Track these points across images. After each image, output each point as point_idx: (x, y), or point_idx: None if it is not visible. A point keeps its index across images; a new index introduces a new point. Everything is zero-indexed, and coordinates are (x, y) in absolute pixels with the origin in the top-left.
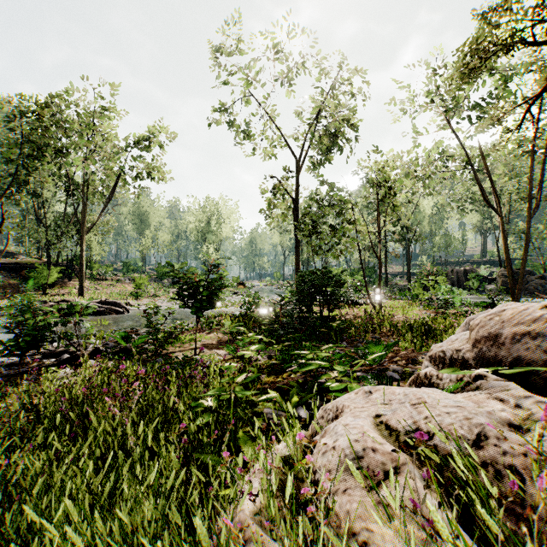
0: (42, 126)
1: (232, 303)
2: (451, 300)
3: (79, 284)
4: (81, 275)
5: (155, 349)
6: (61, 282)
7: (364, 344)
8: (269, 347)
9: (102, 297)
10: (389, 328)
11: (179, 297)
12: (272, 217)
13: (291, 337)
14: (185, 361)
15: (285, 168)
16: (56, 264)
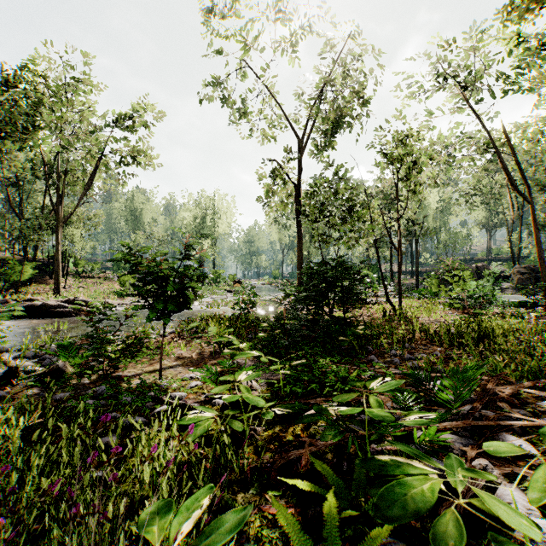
0: (1, 94)
1: (226, 303)
2: (488, 298)
3: (55, 281)
4: (57, 271)
5: (102, 368)
6: (42, 280)
7: (443, 375)
8: (269, 368)
9: (80, 296)
10: (419, 333)
11: (138, 293)
12: (270, 207)
13: (298, 348)
14: (139, 390)
15: (285, 149)
16: (34, 260)
